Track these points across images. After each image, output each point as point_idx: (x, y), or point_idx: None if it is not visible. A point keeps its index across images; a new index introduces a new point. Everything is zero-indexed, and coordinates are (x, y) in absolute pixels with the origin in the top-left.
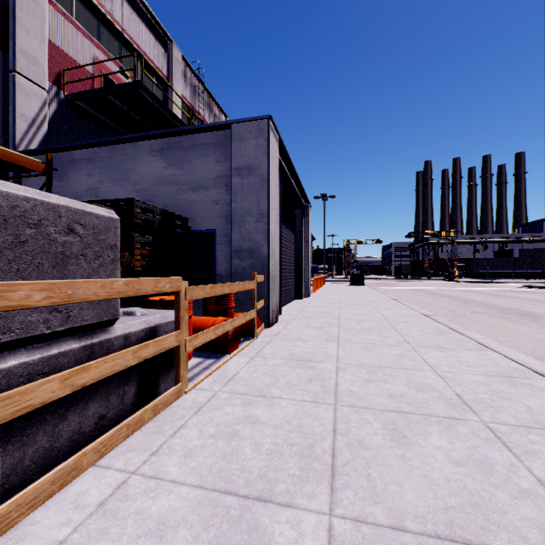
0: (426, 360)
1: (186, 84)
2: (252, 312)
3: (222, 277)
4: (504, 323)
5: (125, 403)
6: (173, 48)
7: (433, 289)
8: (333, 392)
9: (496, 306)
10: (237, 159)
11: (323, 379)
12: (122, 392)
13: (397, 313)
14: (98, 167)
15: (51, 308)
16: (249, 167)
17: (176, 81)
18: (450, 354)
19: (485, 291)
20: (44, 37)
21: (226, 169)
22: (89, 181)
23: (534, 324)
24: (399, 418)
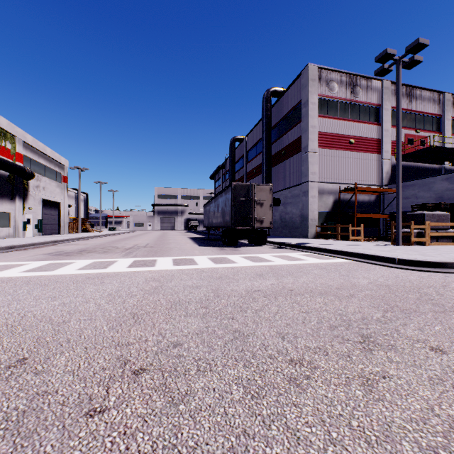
0: None
1: (453, 108)
2: None
3: None
4: None
5: (450, 242)
6: (444, 96)
7: None
8: None
9: None
10: None
11: None
12: (449, 240)
13: None
14: (416, 187)
15: (442, 226)
16: None
17: (446, 113)
18: None
19: None
20: (389, 141)
21: None
22: (412, 192)
23: None
24: None
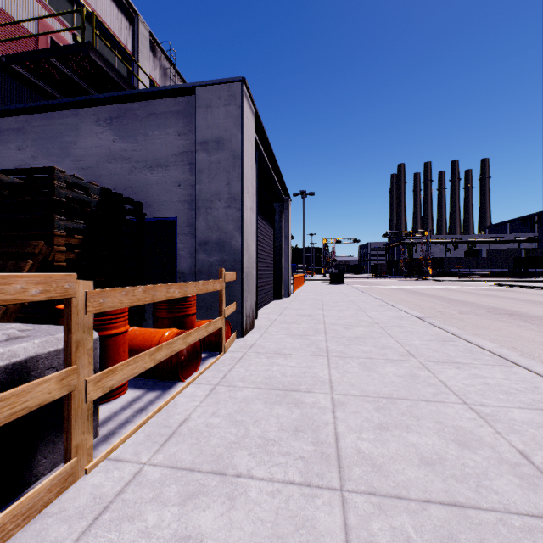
0: (446, 384)
1: (154, 65)
2: (218, 320)
3: (185, 275)
4: (499, 324)
5: None
6: (139, 22)
7: (412, 288)
8: (334, 458)
9: (480, 305)
10: (203, 131)
11: (315, 426)
12: None
13: (386, 316)
14: (30, 139)
15: None
16: (218, 140)
17: (143, 59)
18: (472, 373)
19: (462, 290)
20: None
21: (191, 143)
22: (19, 157)
23: (529, 325)
24: (459, 524)
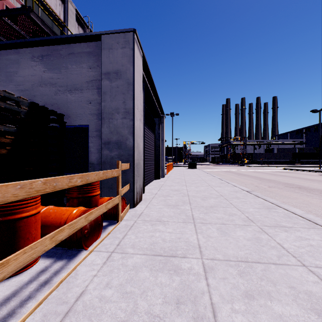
0: (283, 246)
1: (79, 30)
2: (116, 198)
3: (94, 165)
4: (295, 195)
5: None
6: (68, 2)
7: (237, 171)
8: None
9: (279, 182)
10: (106, 65)
11: (193, 297)
12: None
13: (227, 190)
14: None
15: None
16: (117, 72)
17: (71, 26)
18: (297, 235)
19: (266, 172)
20: None
21: (98, 74)
22: None
23: (313, 195)
24: None
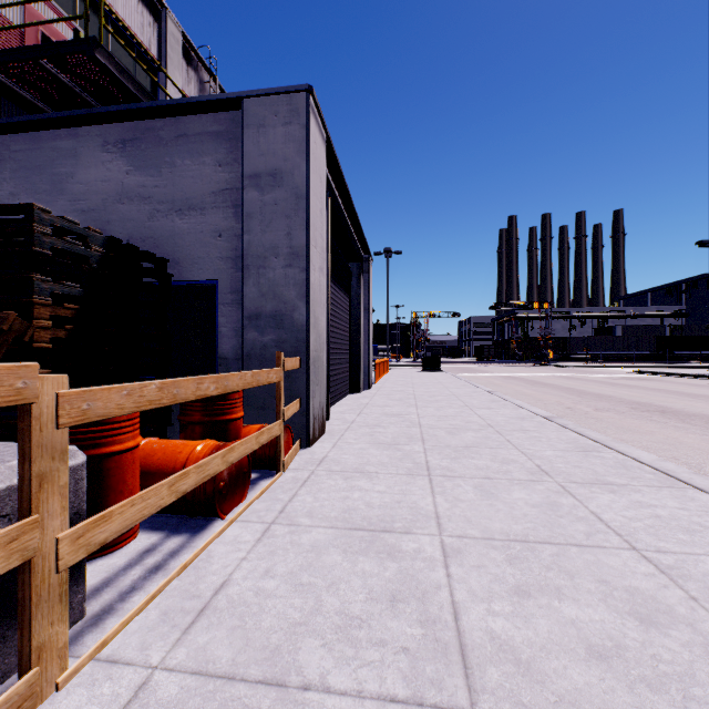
0: (601, 518)
1: (189, 76)
2: (274, 425)
3: (229, 361)
4: (649, 426)
5: None
6: (167, 17)
7: (529, 377)
8: (455, 649)
9: (620, 399)
10: (253, 159)
11: (421, 592)
12: None
13: (502, 415)
14: (8, 169)
15: None
16: (275, 173)
17: (173, 68)
18: (633, 500)
19: (594, 378)
20: None
21: (236, 177)
22: None
23: (689, 426)
24: None
